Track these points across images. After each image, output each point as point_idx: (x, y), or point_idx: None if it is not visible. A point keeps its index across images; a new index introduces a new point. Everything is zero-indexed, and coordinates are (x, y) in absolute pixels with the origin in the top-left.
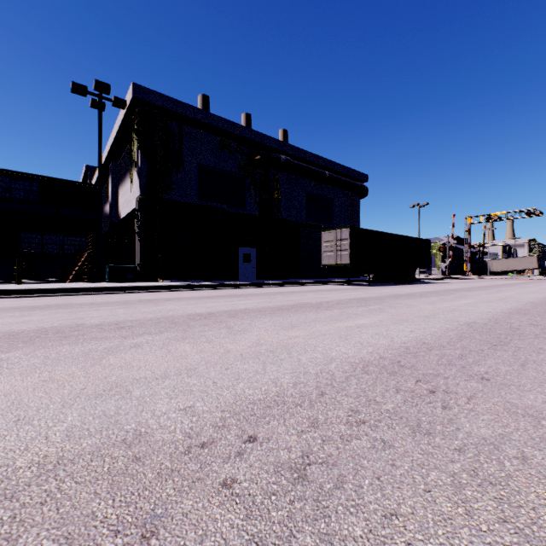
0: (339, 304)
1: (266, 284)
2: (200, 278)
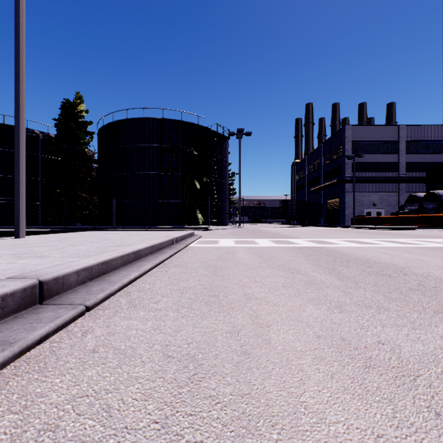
0: None
1: None
2: None
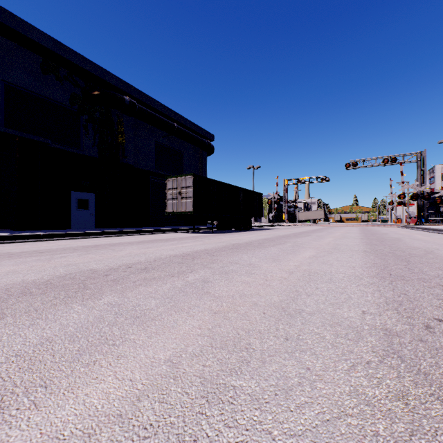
0: (141, 273)
1: (95, 234)
2: (11, 227)
